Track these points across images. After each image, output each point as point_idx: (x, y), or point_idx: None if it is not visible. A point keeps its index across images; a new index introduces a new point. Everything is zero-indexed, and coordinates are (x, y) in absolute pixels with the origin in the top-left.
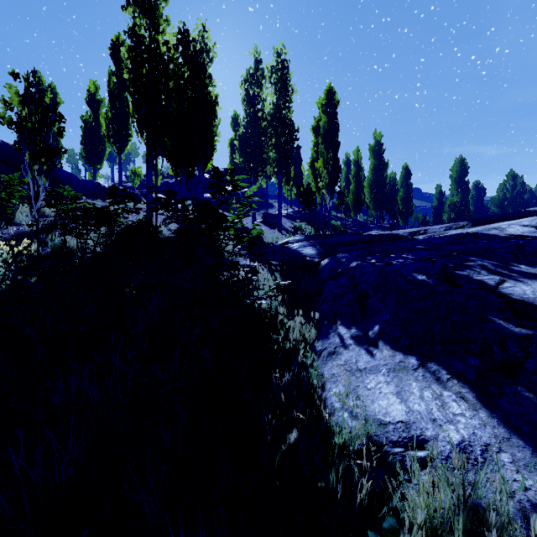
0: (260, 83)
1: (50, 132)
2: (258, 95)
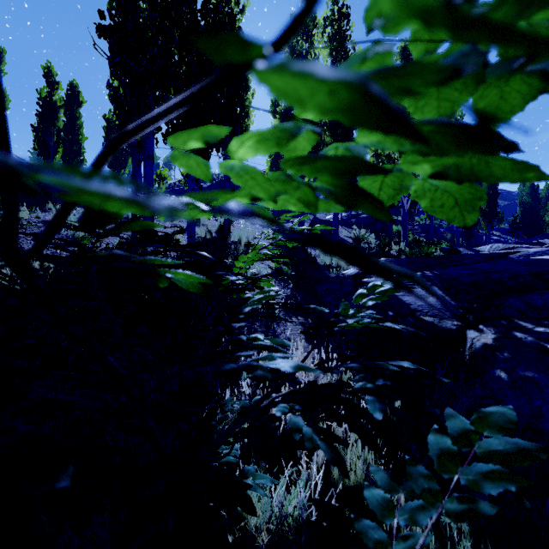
0: (310, 33)
1: (54, 128)
2: (306, 52)
